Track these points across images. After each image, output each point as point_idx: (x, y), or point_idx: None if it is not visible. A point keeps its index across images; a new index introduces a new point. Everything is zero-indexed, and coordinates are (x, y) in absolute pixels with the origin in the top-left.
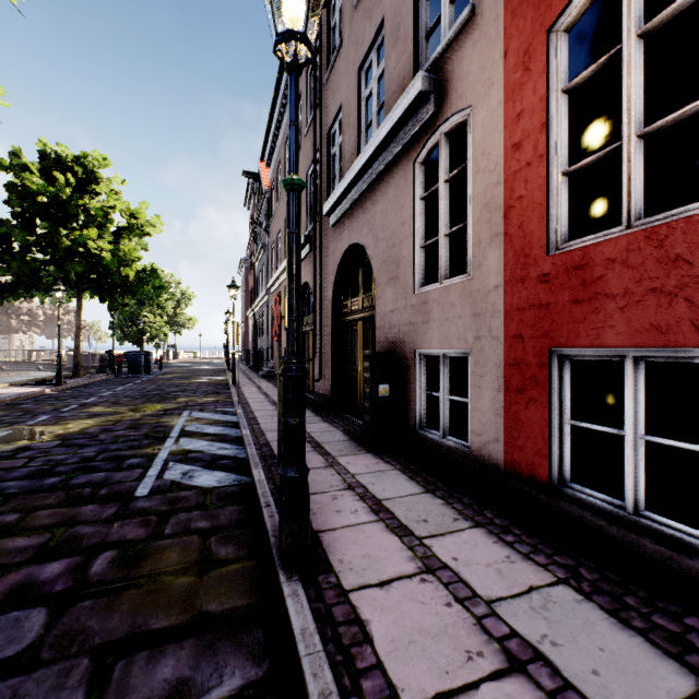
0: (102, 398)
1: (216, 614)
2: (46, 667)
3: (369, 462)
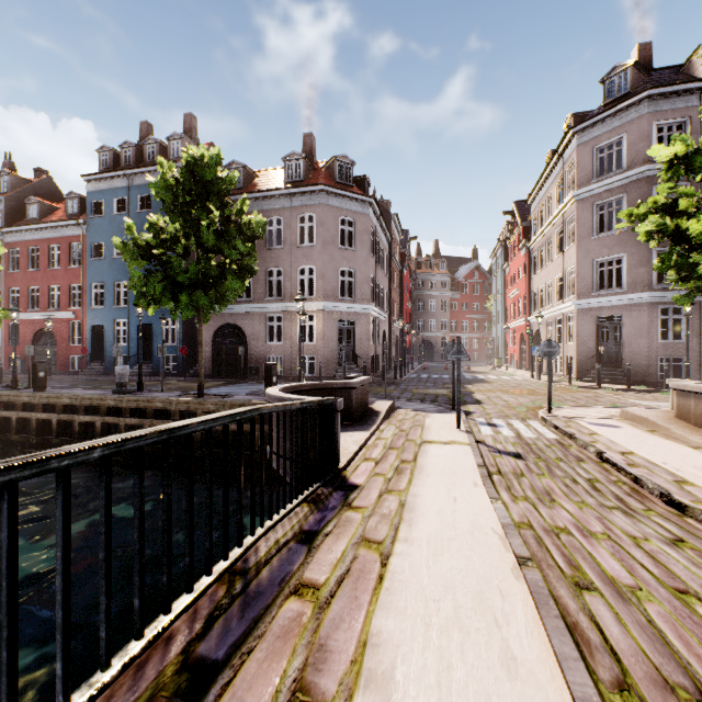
0: None
1: None
2: None
3: None
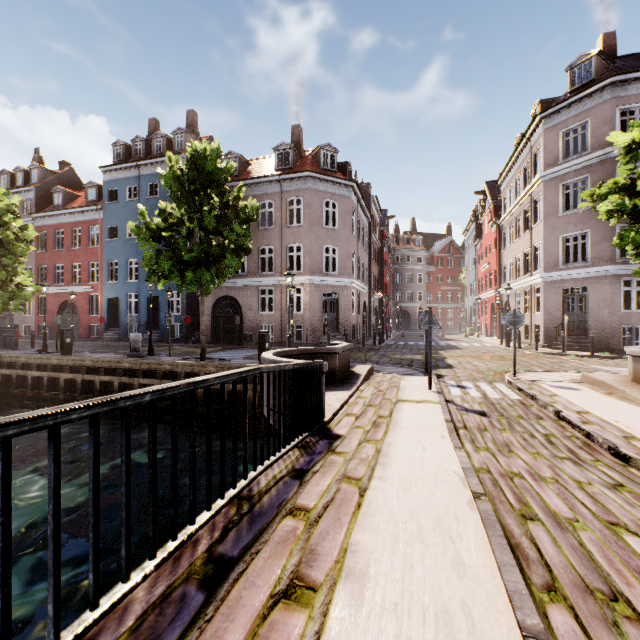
0: None
1: None
2: None
3: None
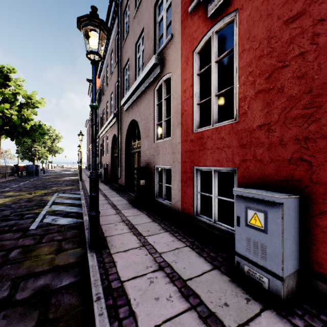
0: (12, 188)
1: (62, 265)
2: None
3: (134, 211)
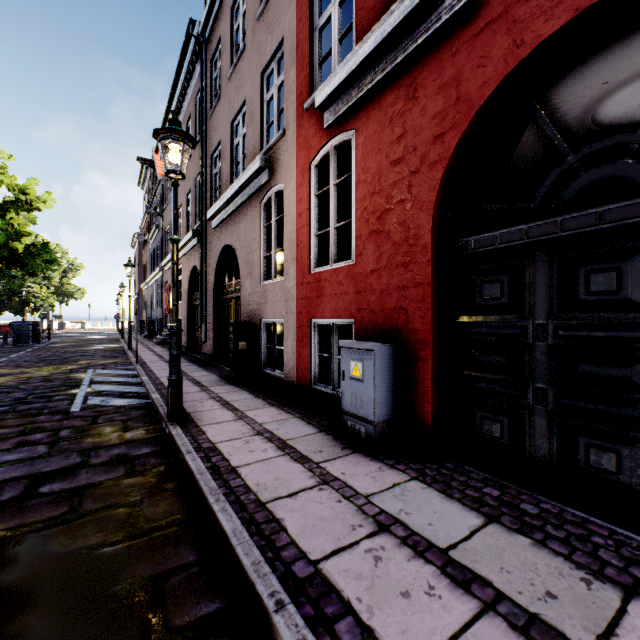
0: (0, 363)
1: (136, 440)
2: (58, 456)
3: (229, 388)
